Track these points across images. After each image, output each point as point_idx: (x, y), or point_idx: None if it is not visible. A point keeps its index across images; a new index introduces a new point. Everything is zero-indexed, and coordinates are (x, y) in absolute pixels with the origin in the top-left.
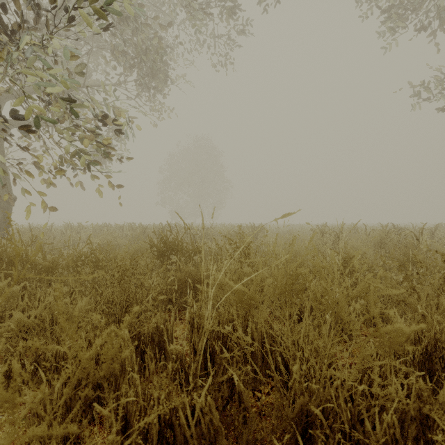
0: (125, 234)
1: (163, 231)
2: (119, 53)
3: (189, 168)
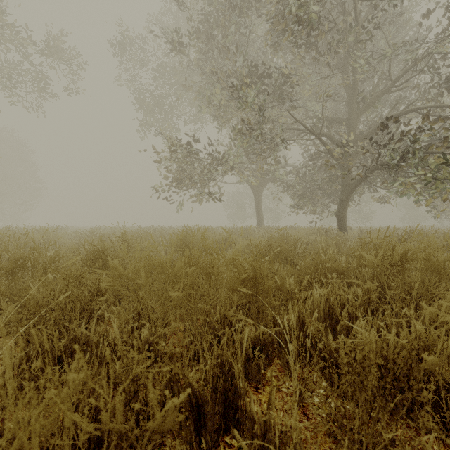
0: None
1: None
2: None
3: None
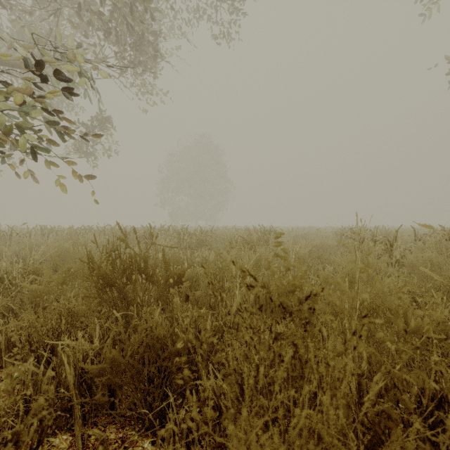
0: (106, 239)
1: (149, 236)
2: (96, 13)
3: (190, 168)
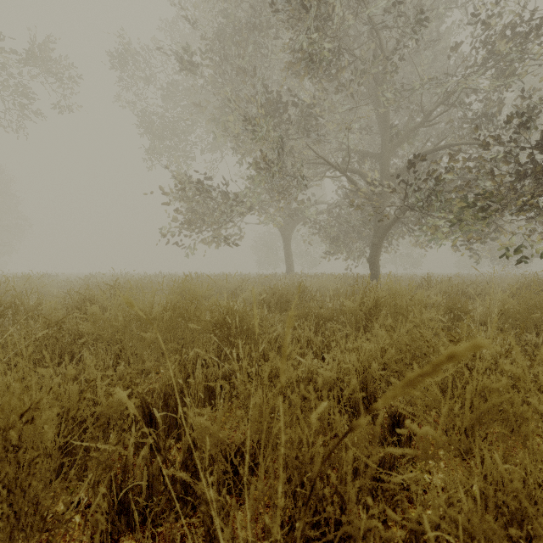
0: None
1: None
2: None
3: None
